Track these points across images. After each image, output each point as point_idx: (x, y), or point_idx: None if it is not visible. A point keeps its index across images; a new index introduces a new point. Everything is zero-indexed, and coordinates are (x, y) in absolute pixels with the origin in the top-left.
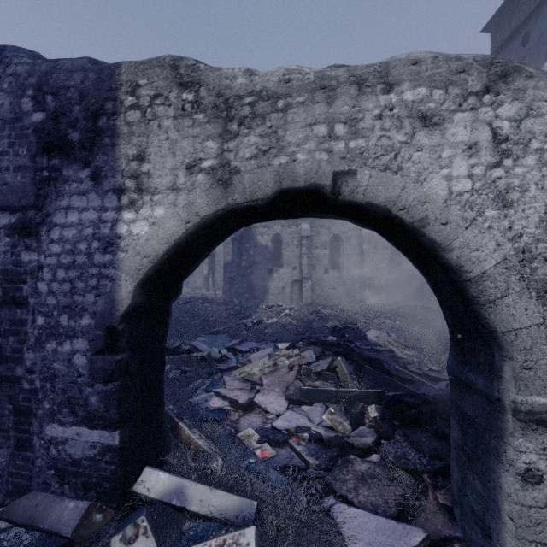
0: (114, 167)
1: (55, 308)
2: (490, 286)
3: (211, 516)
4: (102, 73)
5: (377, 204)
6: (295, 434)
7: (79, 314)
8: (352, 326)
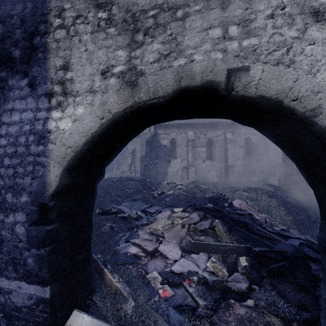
0: (45, 76)
1: (3, 188)
2: None
3: None
4: (37, 2)
5: (268, 97)
6: (187, 277)
7: (19, 193)
8: (222, 197)
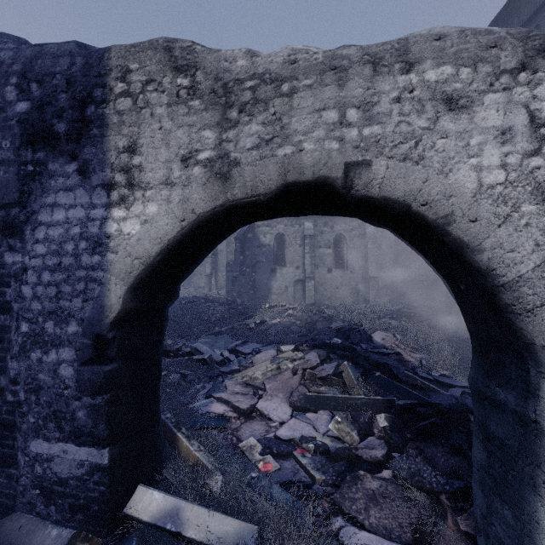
0: (102, 160)
1: (40, 313)
2: (527, 293)
3: (209, 543)
4: (90, 57)
5: (395, 199)
6: (299, 445)
7: (65, 321)
8: (357, 328)
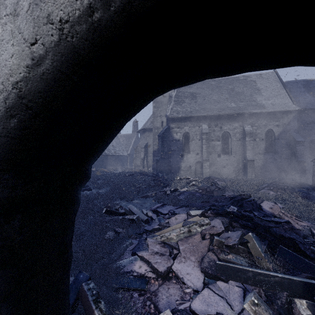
0: None
1: None
2: None
3: None
4: None
5: None
6: None
7: None
8: (247, 198)
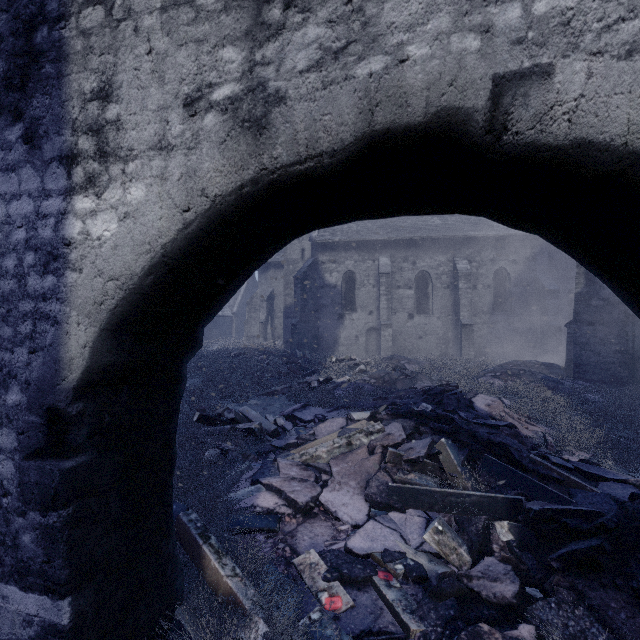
0: (59, 117)
1: None
2: None
3: None
4: None
5: (603, 142)
6: (382, 564)
7: (3, 385)
8: (452, 390)
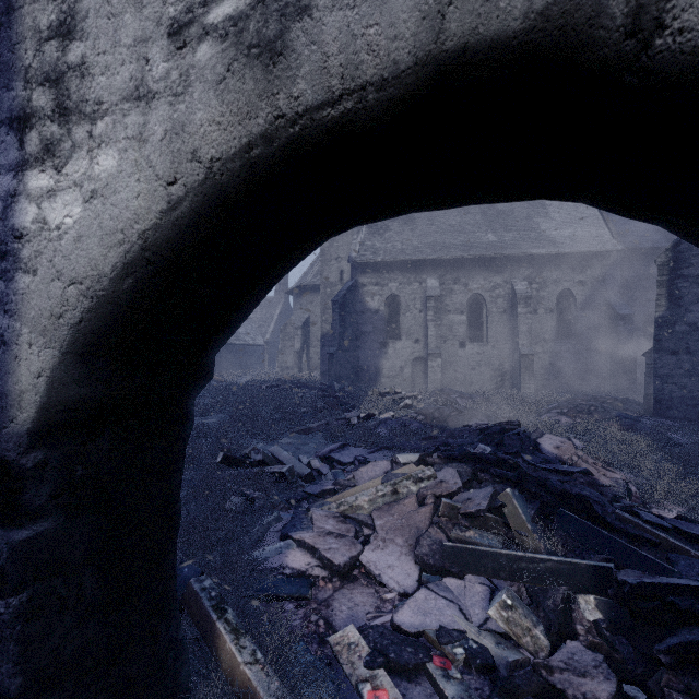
0: (9, 65)
1: None
2: None
3: None
4: None
5: None
6: (437, 646)
7: None
8: (513, 428)
